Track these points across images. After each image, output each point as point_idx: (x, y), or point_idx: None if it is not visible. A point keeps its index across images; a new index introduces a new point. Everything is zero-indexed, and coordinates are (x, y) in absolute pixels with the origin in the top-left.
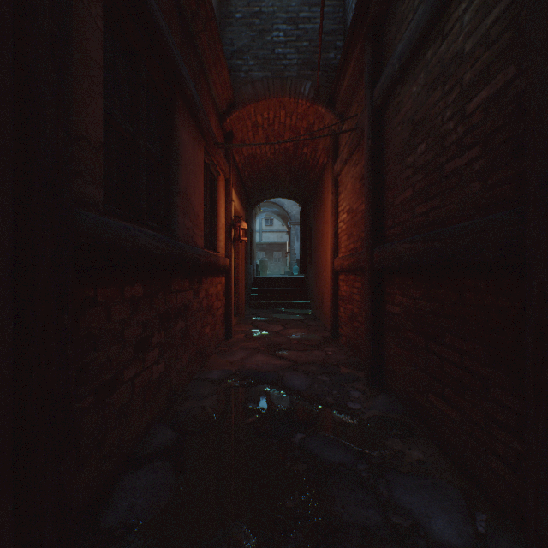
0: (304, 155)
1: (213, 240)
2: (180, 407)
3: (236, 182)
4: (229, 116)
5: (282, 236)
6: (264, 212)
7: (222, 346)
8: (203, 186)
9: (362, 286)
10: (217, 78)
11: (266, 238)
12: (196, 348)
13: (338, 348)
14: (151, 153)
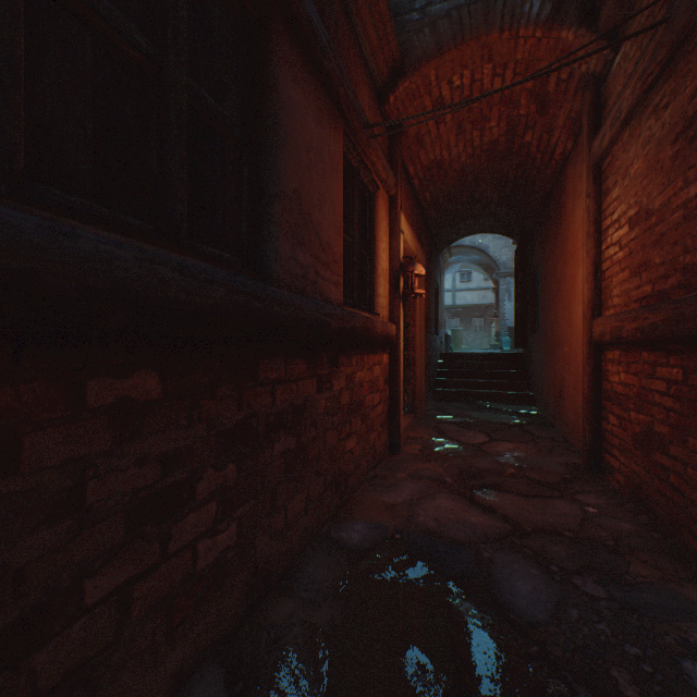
0: (525, 147)
1: (367, 294)
2: (272, 610)
3: (410, 209)
4: (392, 90)
5: (484, 296)
6: (457, 263)
7: (380, 467)
8: (341, 198)
9: (686, 377)
10: (368, 16)
11: (461, 299)
12: (324, 480)
13: (608, 500)
14: (210, 112)
